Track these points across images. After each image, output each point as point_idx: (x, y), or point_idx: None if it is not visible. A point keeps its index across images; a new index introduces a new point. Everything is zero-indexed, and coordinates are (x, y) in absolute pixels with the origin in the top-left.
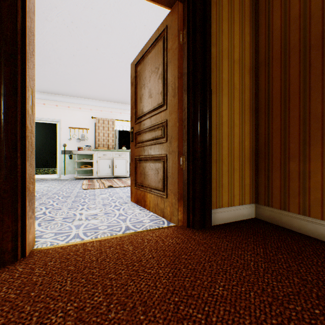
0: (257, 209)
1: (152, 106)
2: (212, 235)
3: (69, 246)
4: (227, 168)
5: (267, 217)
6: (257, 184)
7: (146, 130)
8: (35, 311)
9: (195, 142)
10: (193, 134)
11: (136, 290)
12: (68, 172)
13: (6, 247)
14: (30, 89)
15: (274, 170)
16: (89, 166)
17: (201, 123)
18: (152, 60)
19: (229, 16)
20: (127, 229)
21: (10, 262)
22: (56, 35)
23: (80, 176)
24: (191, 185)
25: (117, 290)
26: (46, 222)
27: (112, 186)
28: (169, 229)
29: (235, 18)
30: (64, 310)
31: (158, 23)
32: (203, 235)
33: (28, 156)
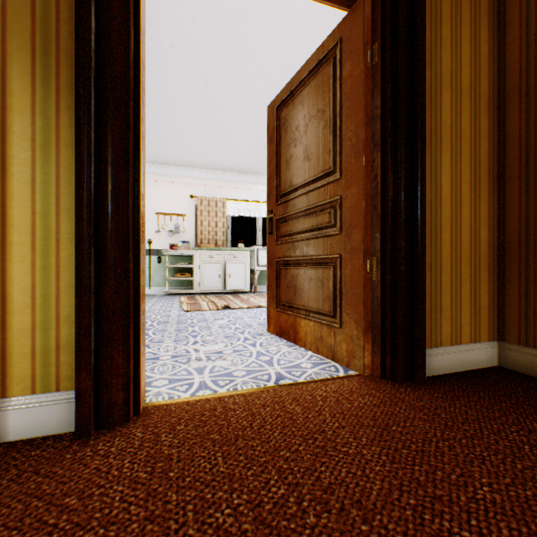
0: (503, 352)
1: (310, 174)
2: (431, 394)
3: (199, 401)
4: (449, 279)
5: (525, 366)
6: (503, 306)
7: (298, 215)
8: (186, 501)
9: (395, 234)
10: (393, 220)
11: (336, 481)
12: (155, 284)
13: (116, 399)
14: (142, 153)
15: None
16: (188, 275)
17: (407, 201)
18: (310, 97)
19: (452, 13)
20: (280, 377)
21: (121, 422)
22: (146, 68)
23: (174, 291)
24: (388, 306)
25: (302, 478)
26: (149, 362)
27: (230, 306)
28: (351, 380)
29: (463, 15)
30: (231, 504)
31: (310, 36)
32: (415, 394)
33: (141, 257)
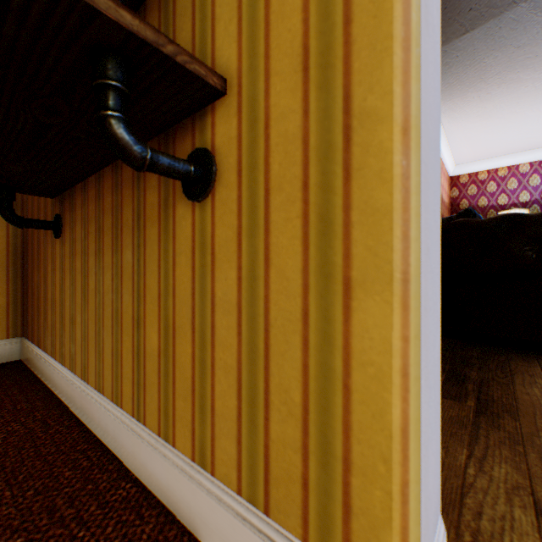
0: (23, 346)
1: None
2: None
3: None
4: None
5: (27, 357)
6: (25, 305)
7: None
8: None
9: None
10: None
11: None
12: None
13: None
14: None
15: (31, 283)
16: None
17: None
18: None
19: None
20: None
21: None
22: None
23: None
24: None
25: None
26: None
27: None
28: None
29: None
30: None
31: None
32: None
33: None
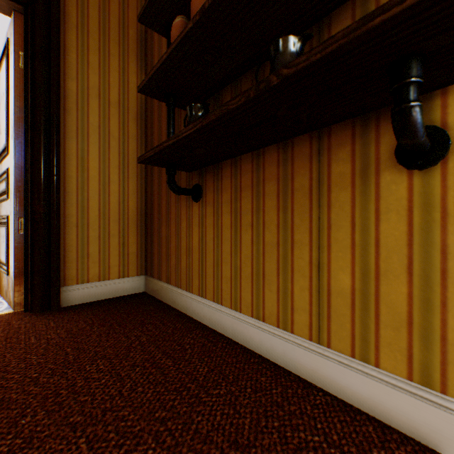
0: (146, 282)
1: (2, 146)
2: (46, 318)
3: None
4: (98, 234)
5: (151, 290)
6: (147, 251)
7: (0, 180)
8: None
9: (35, 201)
10: (33, 190)
11: None
12: None
13: None
14: None
15: (155, 235)
16: None
17: (46, 176)
18: (2, 80)
19: (102, 47)
20: None
21: None
22: None
23: None
24: (31, 255)
25: None
26: None
27: None
28: None
29: (112, 51)
30: None
31: None
32: (32, 319)
33: None
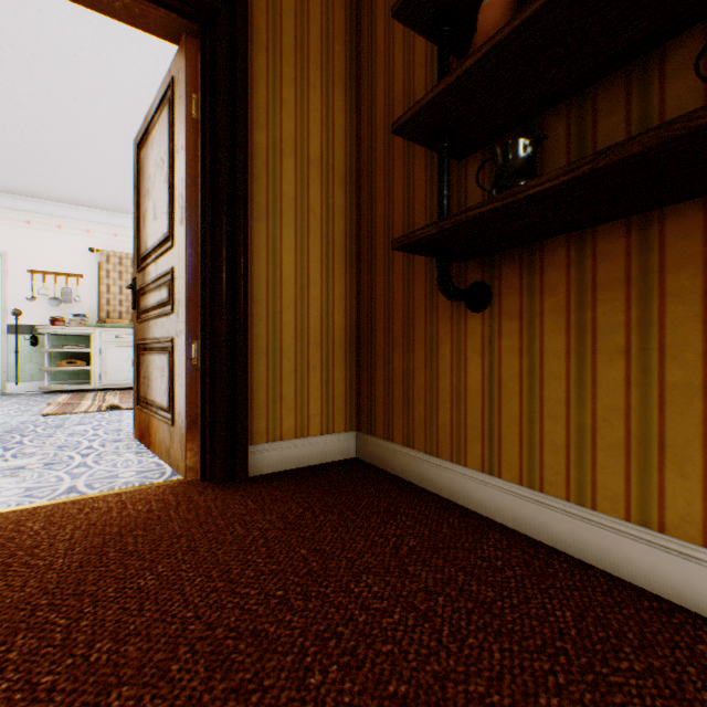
0: (359, 442)
1: (157, 237)
2: (236, 493)
3: None
4: (293, 365)
5: (370, 455)
6: (360, 394)
7: (152, 287)
8: None
9: (215, 315)
10: (212, 299)
11: None
12: (27, 378)
13: None
14: None
15: (378, 368)
16: (81, 363)
17: (230, 278)
18: (157, 141)
19: (298, 75)
20: (68, 492)
21: None
22: None
23: (56, 387)
24: (209, 397)
25: None
26: None
27: (120, 406)
28: (162, 486)
29: (312, 79)
30: None
31: None
32: (218, 494)
33: None
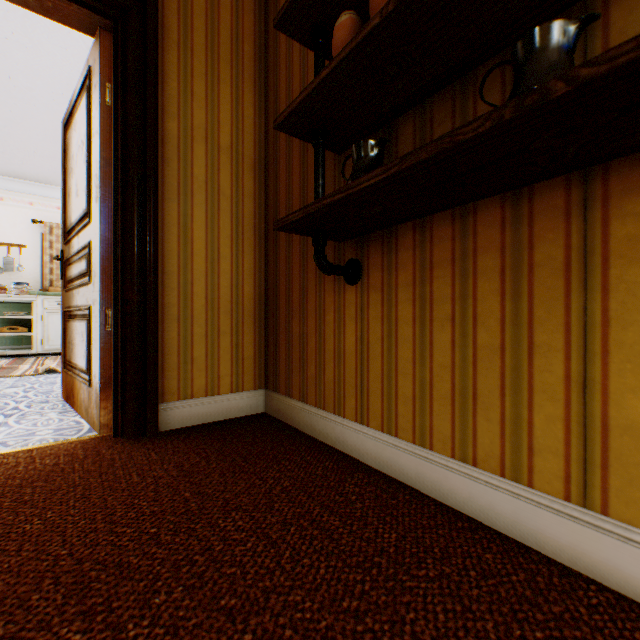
0: (267, 399)
1: (79, 212)
2: (143, 446)
3: None
4: (204, 331)
5: (275, 410)
6: (268, 356)
7: (76, 258)
8: None
9: (127, 285)
10: (124, 271)
11: None
12: None
13: None
14: None
15: (282, 333)
16: (23, 329)
17: (141, 252)
18: (79, 124)
19: (209, 70)
20: None
21: None
22: None
23: None
24: (121, 360)
25: None
26: None
27: (56, 369)
28: (75, 442)
29: (223, 75)
30: None
31: None
32: (126, 447)
33: None
